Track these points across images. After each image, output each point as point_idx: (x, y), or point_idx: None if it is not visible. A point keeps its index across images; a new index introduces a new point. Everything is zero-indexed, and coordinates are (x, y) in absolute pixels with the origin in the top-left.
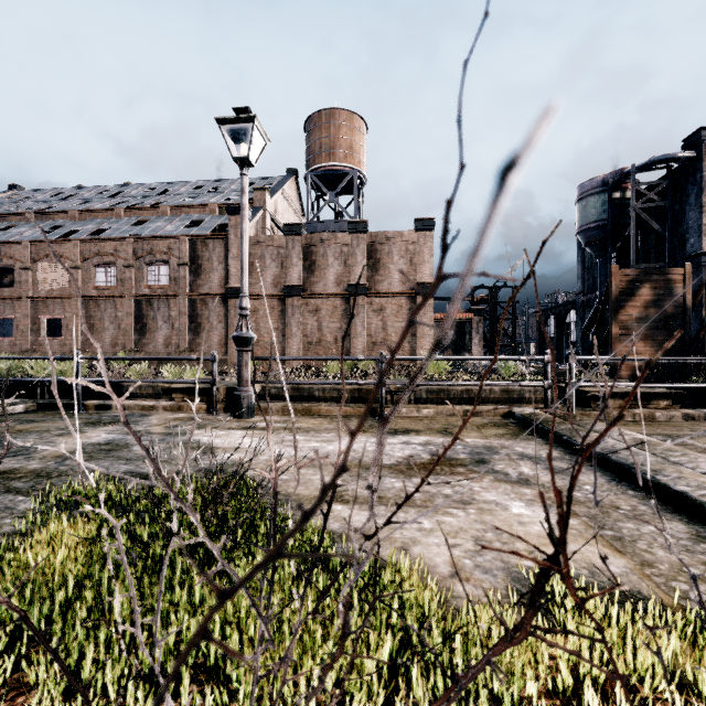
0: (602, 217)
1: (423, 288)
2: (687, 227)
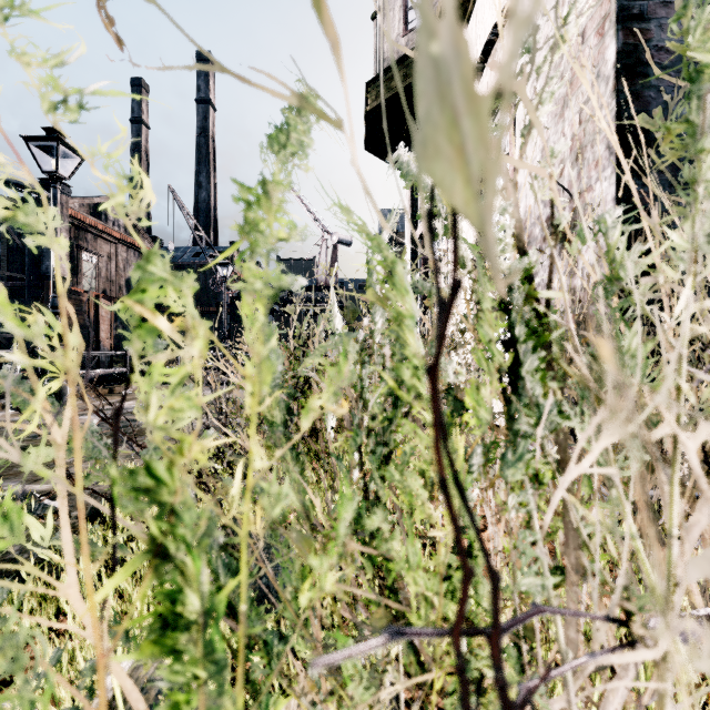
0: None
1: None
2: (43, 251)
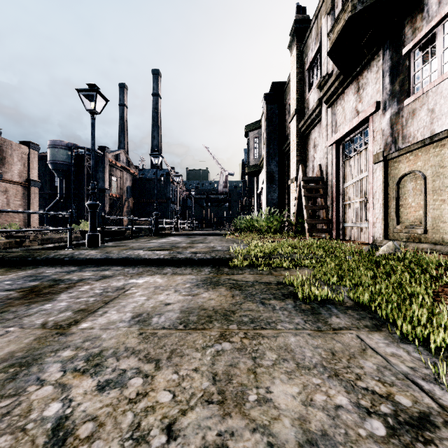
0: (66, 161)
1: (35, 183)
2: (100, 178)
